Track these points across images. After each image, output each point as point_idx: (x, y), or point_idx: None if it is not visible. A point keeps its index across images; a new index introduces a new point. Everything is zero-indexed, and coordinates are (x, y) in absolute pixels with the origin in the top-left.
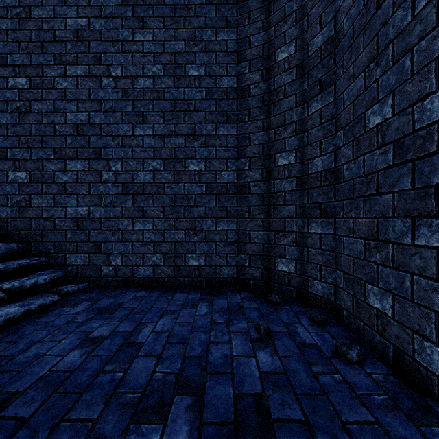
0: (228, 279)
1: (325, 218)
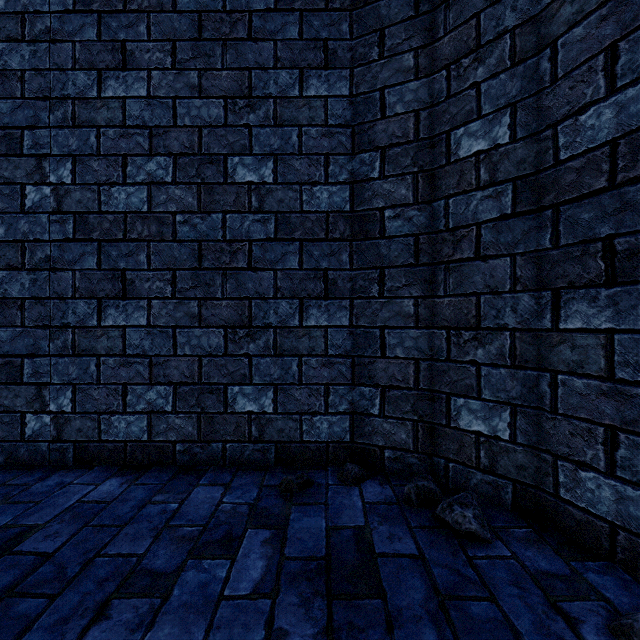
0: (329, 445)
1: (633, 282)
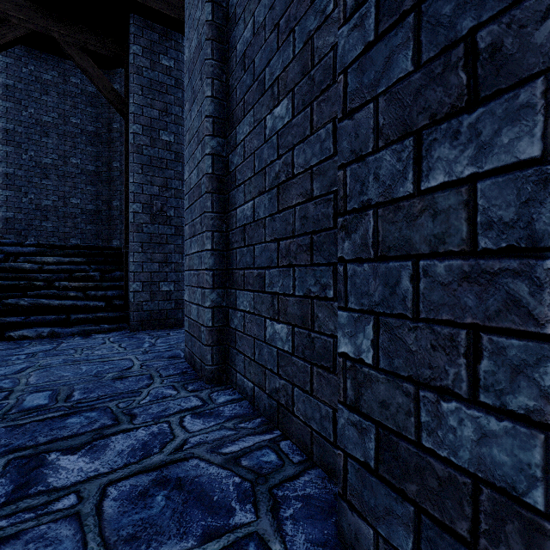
0: None
1: None
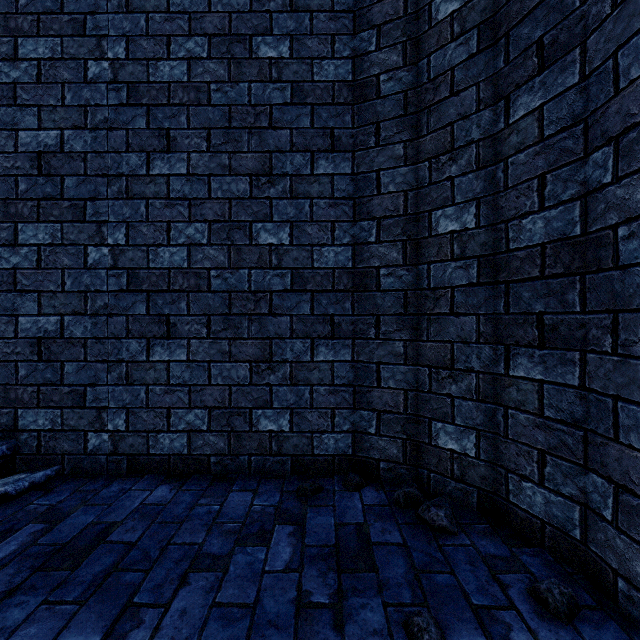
0: (335, 458)
1: (554, 348)
